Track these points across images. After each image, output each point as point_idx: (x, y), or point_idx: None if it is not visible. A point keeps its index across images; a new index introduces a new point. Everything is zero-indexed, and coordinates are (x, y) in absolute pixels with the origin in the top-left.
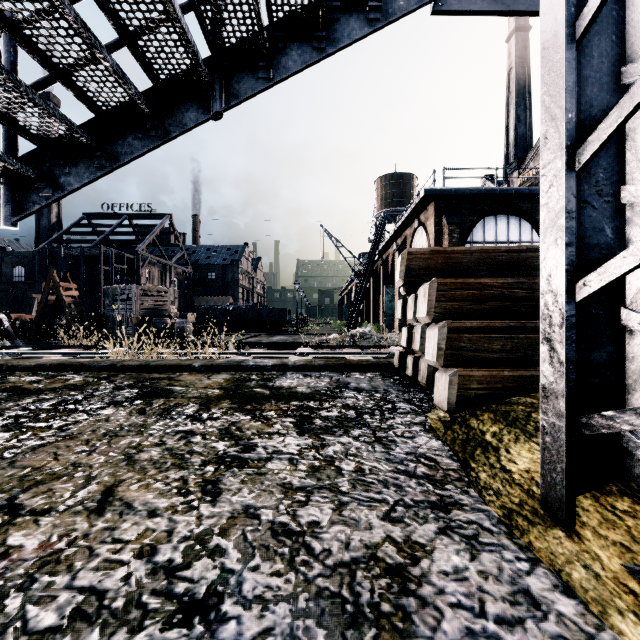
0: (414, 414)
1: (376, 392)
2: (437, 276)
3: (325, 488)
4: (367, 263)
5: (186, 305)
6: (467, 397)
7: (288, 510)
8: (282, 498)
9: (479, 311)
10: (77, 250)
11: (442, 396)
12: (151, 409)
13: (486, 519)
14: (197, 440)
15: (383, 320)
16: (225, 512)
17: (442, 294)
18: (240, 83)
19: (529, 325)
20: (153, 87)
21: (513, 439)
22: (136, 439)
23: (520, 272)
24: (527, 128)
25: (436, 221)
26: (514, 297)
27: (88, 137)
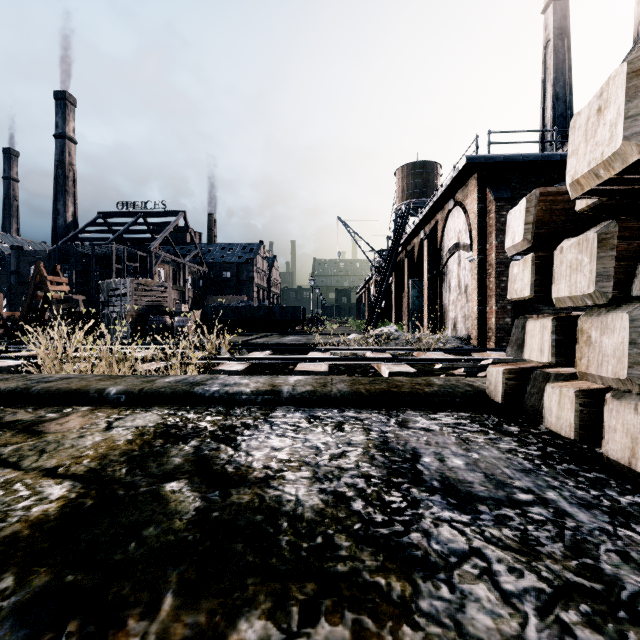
0: None
1: (525, 516)
2: None
3: None
4: (389, 256)
5: (196, 303)
6: None
7: None
8: None
9: None
10: (90, 248)
11: None
12: None
13: None
14: None
15: (409, 318)
16: None
17: None
18: None
19: None
20: None
21: None
22: None
23: None
24: (567, 106)
25: (479, 197)
26: None
27: None
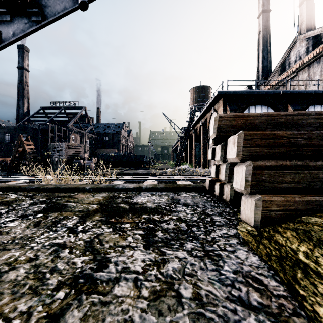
0: (228, 226)
1: (197, 207)
2: (238, 131)
3: None
4: (186, 132)
5: (92, 153)
6: (269, 216)
7: None
8: None
9: (274, 154)
10: (37, 125)
11: (248, 214)
12: (45, 222)
13: None
14: (64, 254)
15: (194, 161)
16: None
17: (247, 142)
18: None
19: (311, 164)
20: None
21: None
22: (16, 253)
23: (294, 129)
24: (268, 62)
25: (223, 108)
26: (298, 144)
27: None
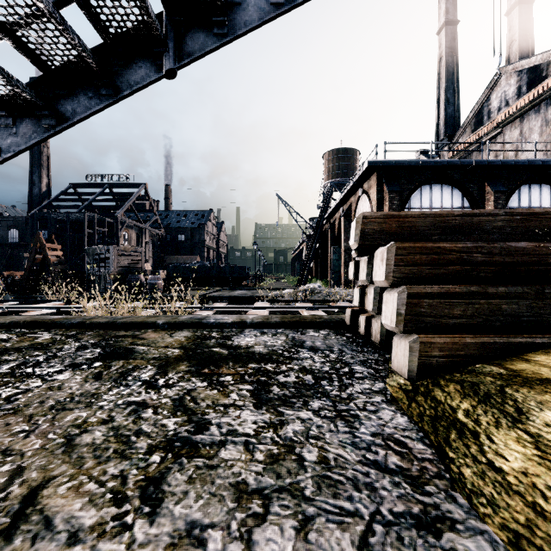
0: (372, 380)
1: (331, 352)
2: (391, 240)
3: (286, 491)
4: (316, 226)
5: (158, 263)
6: (428, 365)
7: (241, 531)
8: (235, 509)
9: (438, 275)
10: (64, 215)
11: (401, 362)
12: (108, 373)
13: (489, 548)
14: (147, 415)
15: (331, 276)
16: (163, 535)
17: (401, 258)
18: (195, 40)
19: (490, 290)
20: (103, 43)
21: (493, 422)
22: (83, 414)
23: (473, 236)
24: (455, 109)
25: (378, 189)
26: (473, 261)
27: (32, 93)
